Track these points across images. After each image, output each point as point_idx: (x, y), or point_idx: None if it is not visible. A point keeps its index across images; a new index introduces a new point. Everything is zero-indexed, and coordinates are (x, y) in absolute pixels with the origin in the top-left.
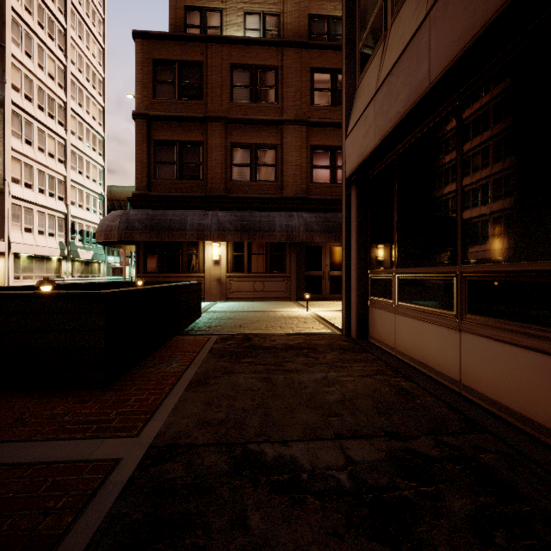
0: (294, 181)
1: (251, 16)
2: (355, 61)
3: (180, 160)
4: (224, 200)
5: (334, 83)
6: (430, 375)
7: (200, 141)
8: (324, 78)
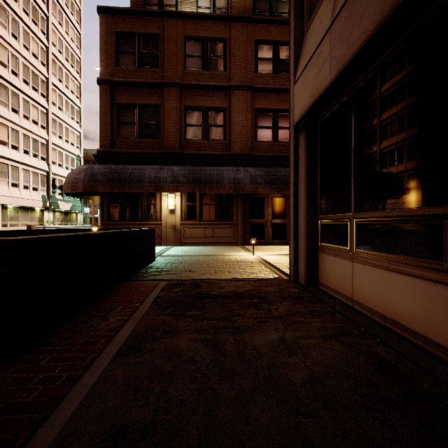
0: (240, 139)
1: None
2: (304, 8)
3: (140, 121)
4: (178, 156)
5: (276, 54)
6: (404, 336)
7: (157, 104)
8: (266, 49)
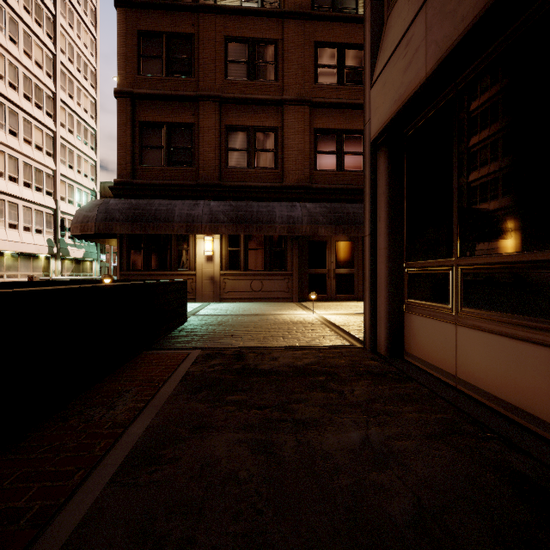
0: (295, 168)
1: None
2: None
3: (168, 144)
4: (217, 188)
5: (340, 59)
6: (541, 435)
7: (190, 123)
8: (329, 54)
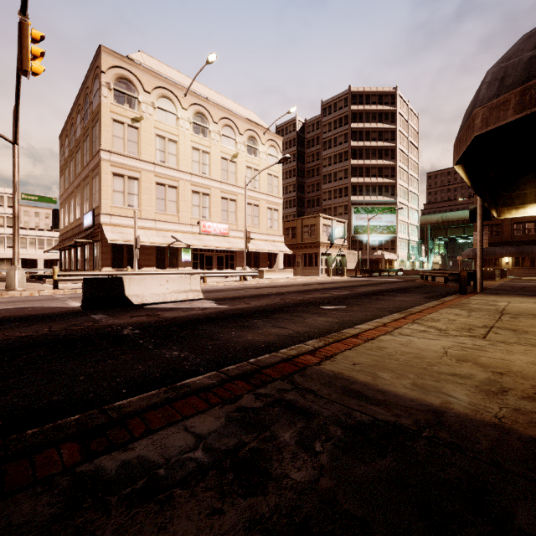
0: None
1: None
2: None
3: (491, 230)
4: (510, 242)
5: None
6: None
7: (499, 223)
8: None
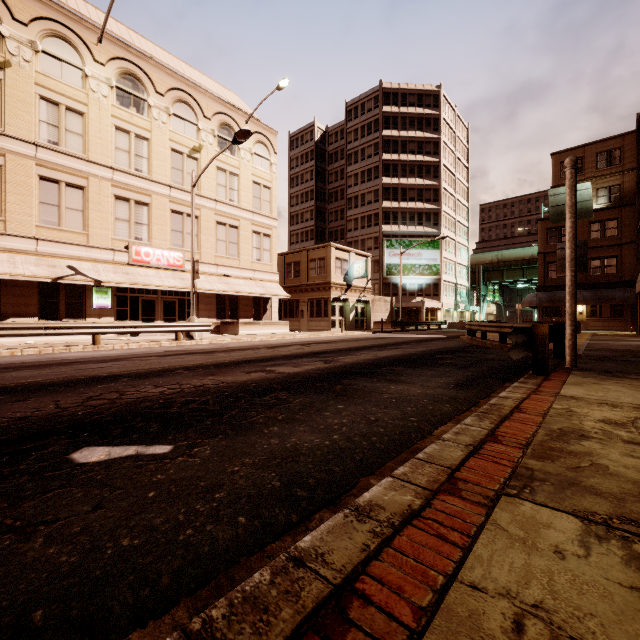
0: (629, 272)
1: (601, 190)
2: (639, 263)
3: None
4: (585, 285)
5: None
6: None
7: None
8: None
